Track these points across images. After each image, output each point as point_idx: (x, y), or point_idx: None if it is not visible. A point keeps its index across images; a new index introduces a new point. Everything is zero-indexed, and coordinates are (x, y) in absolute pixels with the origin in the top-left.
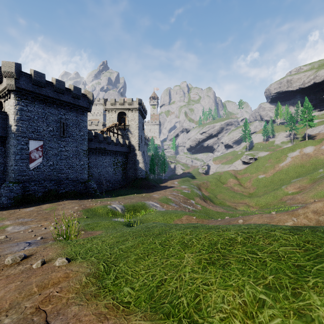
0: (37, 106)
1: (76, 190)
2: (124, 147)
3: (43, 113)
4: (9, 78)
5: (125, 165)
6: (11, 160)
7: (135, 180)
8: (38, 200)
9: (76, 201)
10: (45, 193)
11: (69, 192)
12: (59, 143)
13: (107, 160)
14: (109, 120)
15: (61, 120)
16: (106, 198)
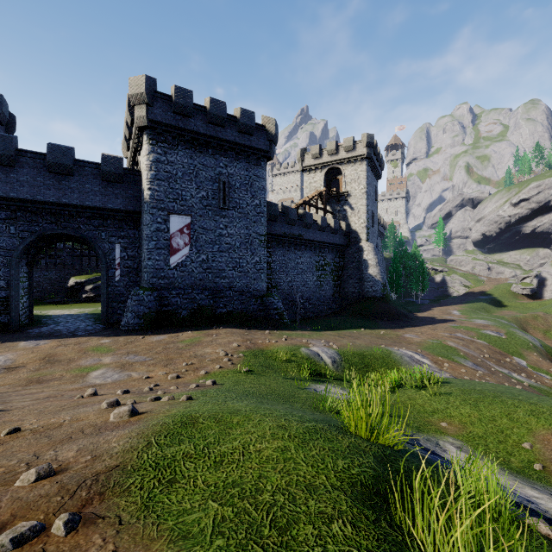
0: (181, 153)
1: (246, 311)
2: (337, 234)
3: (191, 165)
4: (138, 107)
5: (340, 271)
6: (144, 250)
7: (361, 302)
8: (182, 324)
9: (241, 331)
10: (193, 312)
11: (234, 314)
12: (217, 220)
13: (304, 259)
14: (309, 188)
15: (220, 178)
16: (300, 332)
